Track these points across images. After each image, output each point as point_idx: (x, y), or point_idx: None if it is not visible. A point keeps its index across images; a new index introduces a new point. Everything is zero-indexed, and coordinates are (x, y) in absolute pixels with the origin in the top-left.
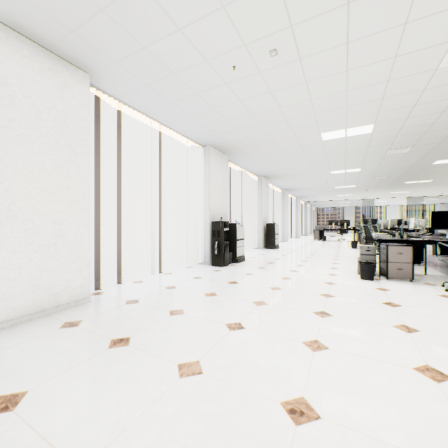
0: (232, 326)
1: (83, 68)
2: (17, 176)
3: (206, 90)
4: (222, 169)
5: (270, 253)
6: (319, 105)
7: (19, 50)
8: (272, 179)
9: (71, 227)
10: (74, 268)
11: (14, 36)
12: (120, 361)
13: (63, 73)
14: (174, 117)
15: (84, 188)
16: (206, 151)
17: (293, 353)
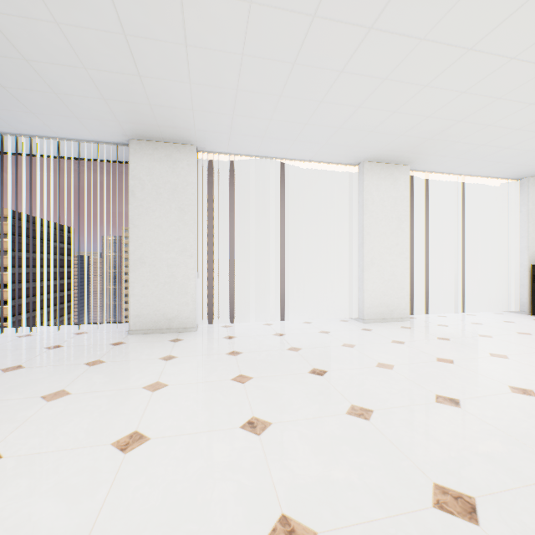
0: None
1: (406, 164)
2: (374, 241)
3: (518, 143)
4: None
5: None
6: None
7: (375, 172)
8: None
9: (398, 269)
10: (400, 296)
11: (373, 165)
12: (447, 344)
13: (394, 173)
14: (479, 168)
15: (405, 244)
16: (522, 184)
17: None
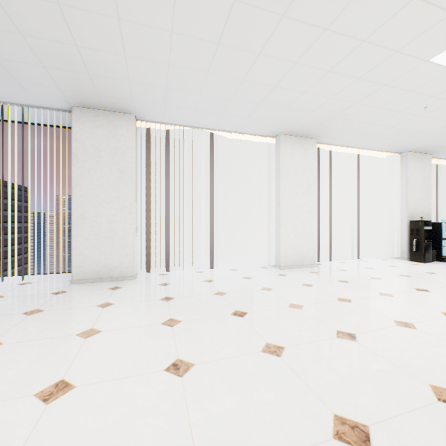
0: (419, 289)
1: (314, 137)
2: (289, 201)
3: (400, 123)
4: (423, 169)
5: None
6: None
7: (289, 143)
8: None
9: (308, 224)
10: (309, 246)
11: (288, 138)
12: (346, 286)
13: (304, 144)
14: (370, 143)
15: (313, 203)
16: (402, 157)
17: None
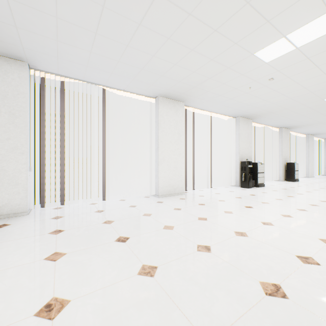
0: (247, 207)
1: (182, 101)
2: (165, 146)
3: (236, 97)
4: (248, 128)
5: (288, 183)
6: (313, 88)
7: (165, 103)
8: (293, 128)
9: (178, 164)
10: (179, 180)
11: (164, 99)
12: (204, 208)
13: (176, 106)
14: (218, 109)
15: (182, 148)
16: (236, 120)
17: (273, 215)
